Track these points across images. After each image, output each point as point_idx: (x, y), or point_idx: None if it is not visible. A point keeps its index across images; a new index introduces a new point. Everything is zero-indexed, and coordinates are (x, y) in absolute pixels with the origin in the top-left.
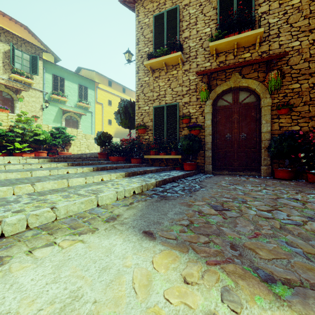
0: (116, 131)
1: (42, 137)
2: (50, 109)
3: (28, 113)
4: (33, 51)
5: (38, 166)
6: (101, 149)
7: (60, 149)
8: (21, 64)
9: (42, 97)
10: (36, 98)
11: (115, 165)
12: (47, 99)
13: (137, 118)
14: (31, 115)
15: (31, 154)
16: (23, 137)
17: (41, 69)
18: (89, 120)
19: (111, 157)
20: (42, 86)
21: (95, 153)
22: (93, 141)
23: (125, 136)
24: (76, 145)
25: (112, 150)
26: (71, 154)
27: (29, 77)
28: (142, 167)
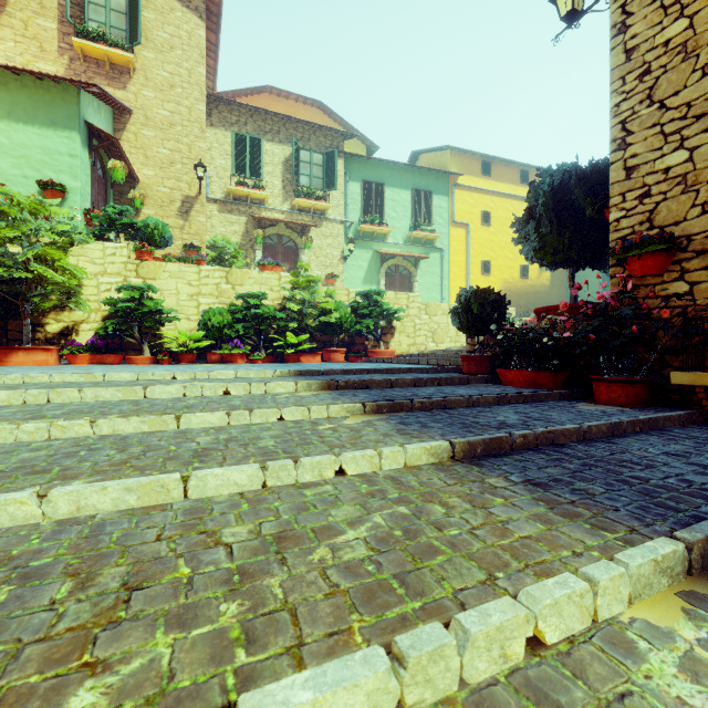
0: (502, 289)
1: (334, 317)
2: (357, 257)
3: (321, 271)
4: (328, 144)
5: (270, 416)
6: (468, 344)
7: (372, 342)
8: (309, 175)
9: (342, 234)
10: (333, 237)
11: (536, 414)
12: (353, 237)
13: (616, 216)
14: (325, 275)
15: (315, 356)
16: (303, 319)
17: (342, 176)
18: (436, 270)
19: (507, 373)
20: (342, 212)
21: (451, 351)
22: (446, 321)
23: (529, 299)
24: (404, 332)
25: (512, 347)
26: (394, 354)
27: (321, 198)
28: (684, 436)
